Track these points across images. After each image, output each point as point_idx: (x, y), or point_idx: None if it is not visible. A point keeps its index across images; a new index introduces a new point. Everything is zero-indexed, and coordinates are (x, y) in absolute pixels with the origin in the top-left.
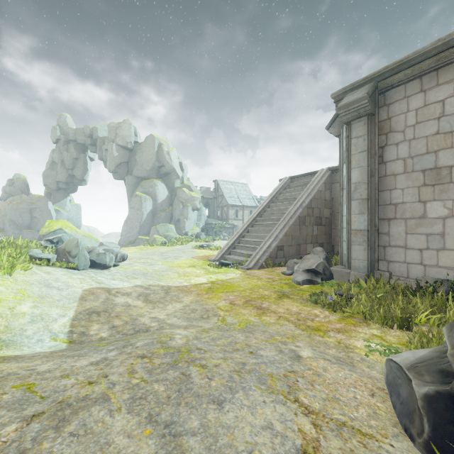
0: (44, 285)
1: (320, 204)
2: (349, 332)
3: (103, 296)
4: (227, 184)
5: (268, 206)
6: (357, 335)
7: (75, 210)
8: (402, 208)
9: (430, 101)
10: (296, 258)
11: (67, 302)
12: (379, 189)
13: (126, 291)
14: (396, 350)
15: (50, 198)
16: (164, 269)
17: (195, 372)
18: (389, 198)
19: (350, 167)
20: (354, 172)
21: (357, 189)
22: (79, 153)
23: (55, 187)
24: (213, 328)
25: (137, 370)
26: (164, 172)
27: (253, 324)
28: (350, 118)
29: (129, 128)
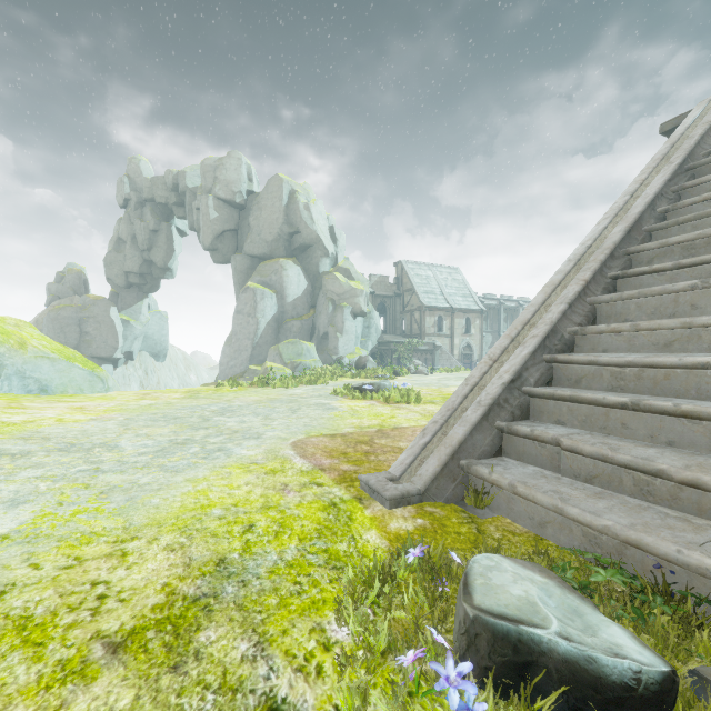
0: None
1: None
2: None
3: None
4: (420, 269)
5: (675, 196)
6: None
7: (158, 322)
8: None
9: None
10: None
11: None
12: None
13: None
14: None
15: (117, 302)
16: None
17: None
18: None
19: None
20: None
21: None
22: (160, 222)
23: (124, 282)
24: None
25: None
26: (300, 245)
27: None
28: None
29: (238, 166)
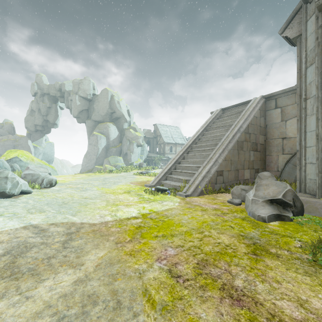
0: None
1: (256, 130)
2: None
3: None
4: (163, 127)
5: (202, 135)
6: None
7: (49, 146)
8: None
9: None
10: (236, 184)
11: None
12: None
13: None
14: None
15: (30, 138)
16: (94, 195)
17: None
18: None
19: None
20: None
21: None
22: (52, 103)
23: (34, 129)
24: None
25: None
26: (115, 117)
27: None
28: None
29: (88, 83)
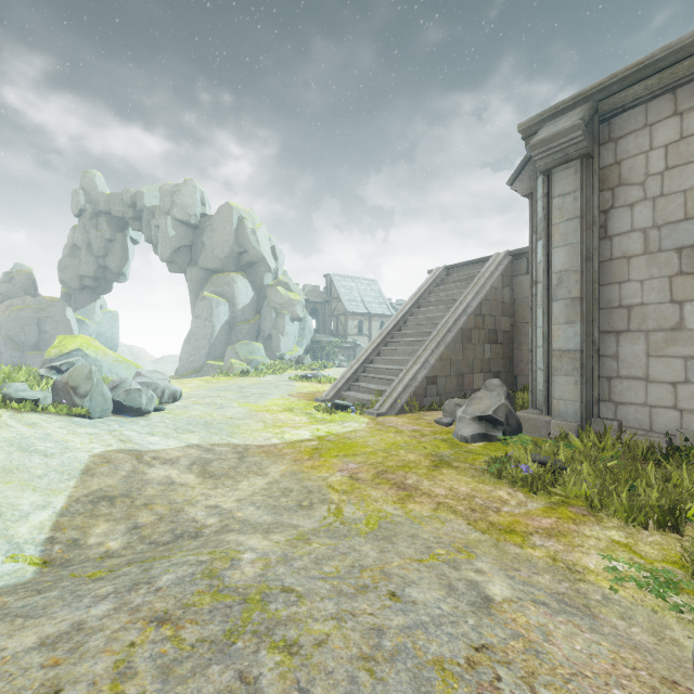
0: (18, 448)
1: (495, 309)
2: (568, 536)
3: (126, 467)
4: (345, 281)
5: (411, 313)
6: (585, 543)
7: (109, 320)
8: (641, 314)
9: (692, 130)
10: (458, 397)
11: (55, 479)
12: (599, 281)
13: (171, 455)
14: (669, 578)
15: (70, 303)
16: (241, 415)
17: (271, 668)
18: (617, 297)
19: (551, 245)
20: (557, 254)
21: (563, 281)
22: (115, 232)
23: (78, 285)
24: (318, 529)
25: (138, 667)
26: (248, 262)
27: (392, 520)
28: (550, 162)
29: (193, 192)
